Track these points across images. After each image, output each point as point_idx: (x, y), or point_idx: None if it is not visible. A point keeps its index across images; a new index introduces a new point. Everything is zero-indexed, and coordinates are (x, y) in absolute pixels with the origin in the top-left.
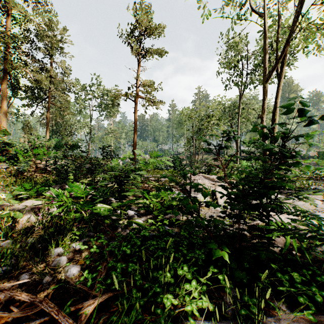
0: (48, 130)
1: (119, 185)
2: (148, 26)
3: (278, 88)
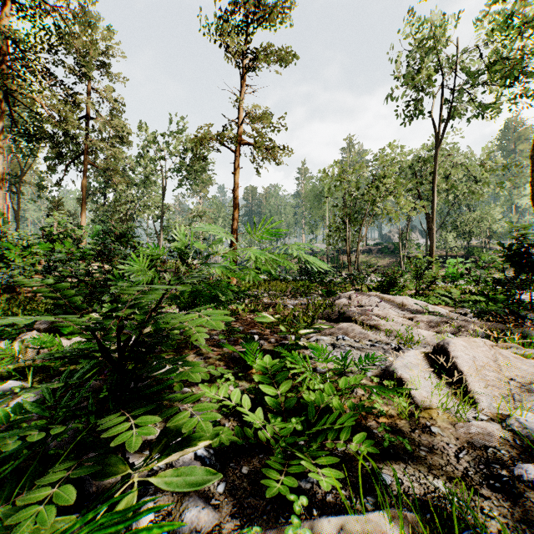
0: (84, 210)
1: (114, 363)
2: (260, 2)
3: None
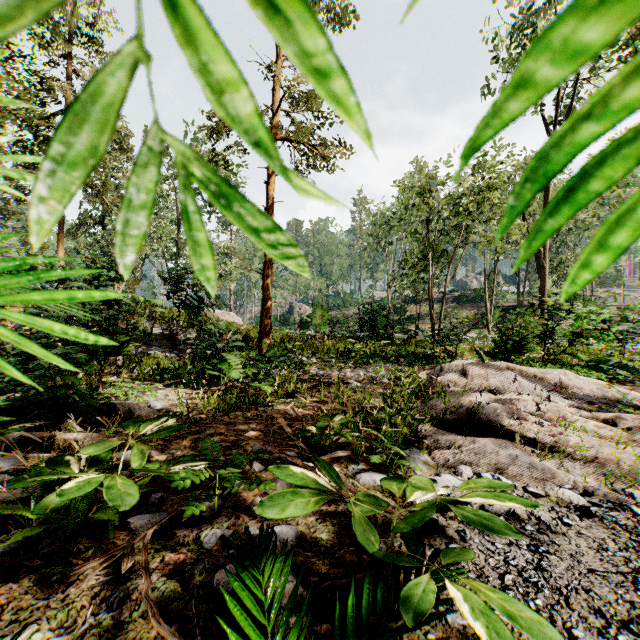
0: (62, 241)
1: None
2: None
3: None
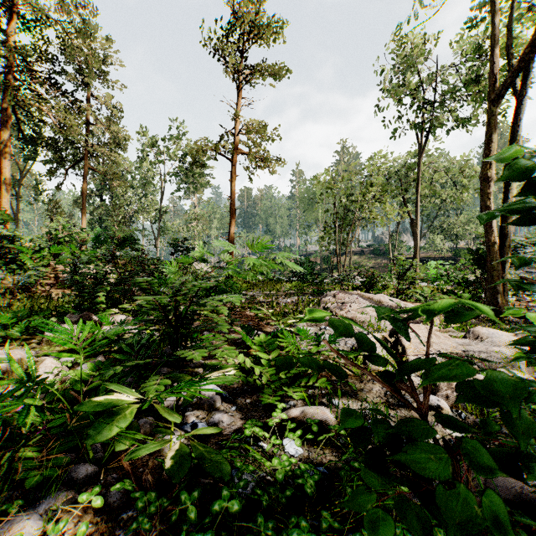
0: (85, 213)
1: (173, 327)
2: (255, 22)
3: (518, 119)
